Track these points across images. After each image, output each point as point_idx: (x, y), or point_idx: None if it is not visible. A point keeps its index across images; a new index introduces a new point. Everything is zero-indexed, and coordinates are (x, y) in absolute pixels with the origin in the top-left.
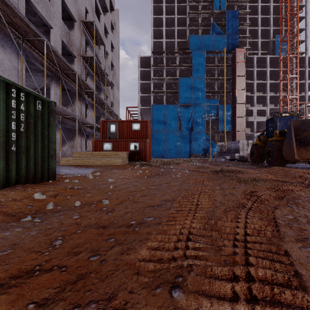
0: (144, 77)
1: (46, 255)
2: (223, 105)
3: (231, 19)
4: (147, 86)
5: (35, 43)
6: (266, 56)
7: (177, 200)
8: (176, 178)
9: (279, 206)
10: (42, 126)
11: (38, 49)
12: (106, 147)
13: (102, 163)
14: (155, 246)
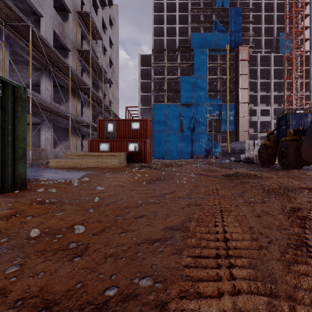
0: (144, 76)
1: None
2: (226, 105)
3: (234, 16)
4: (147, 85)
5: (20, 29)
6: (270, 54)
7: (191, 230)
8: (181, 185)
9: None
10: (3, 118)
11: (24, 37)
12: (103, 147)
13: (97, 165)
14: None
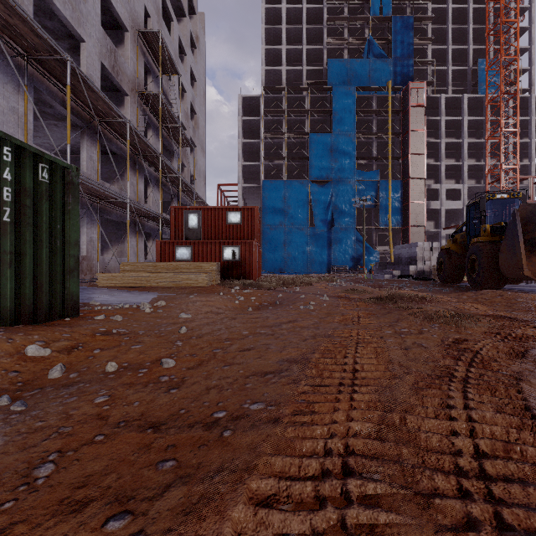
0: (248, 133)
1: (6, 510)
2: (387, 182)
3: (401, 31)
4: (253, 149)
5: (51, 66)
6: (461, 96)
7: (313, 361)
8: (306, 312)
9: (524, 375)
10: (50, 213)
11: (56, 77)
12: (181, 254)
13: (173, 283)
14: (267, 491)
